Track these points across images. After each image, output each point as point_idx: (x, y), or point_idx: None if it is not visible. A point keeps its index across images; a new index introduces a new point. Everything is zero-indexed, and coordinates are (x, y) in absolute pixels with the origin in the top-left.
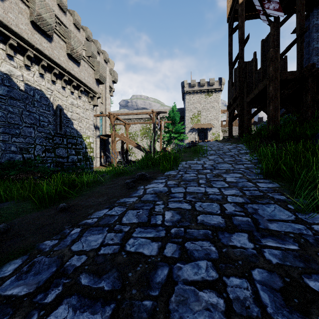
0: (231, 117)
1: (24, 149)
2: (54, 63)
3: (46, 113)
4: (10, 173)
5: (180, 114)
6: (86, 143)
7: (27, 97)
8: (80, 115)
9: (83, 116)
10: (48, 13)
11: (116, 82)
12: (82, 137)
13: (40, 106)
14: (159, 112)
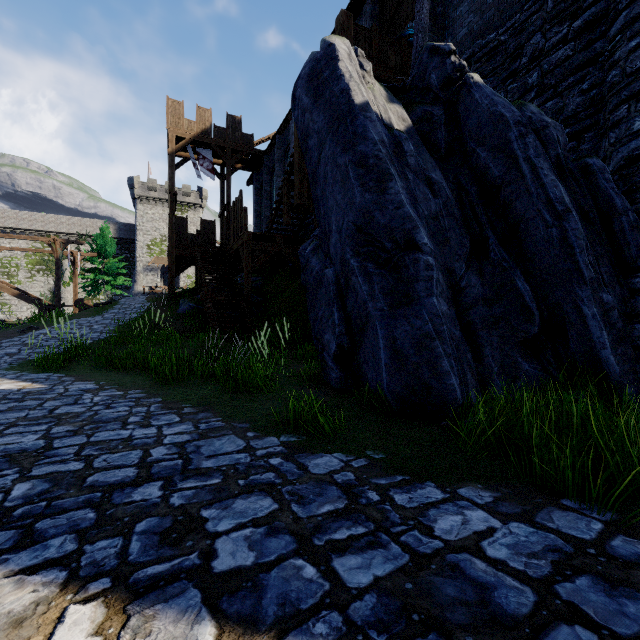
0: None
1: None
2: None
3: None
4: None
5: (127, 235)
6: None
7: None
8: None
9: None
10: None
11: None
12: None
13: None
14: (70, 242)
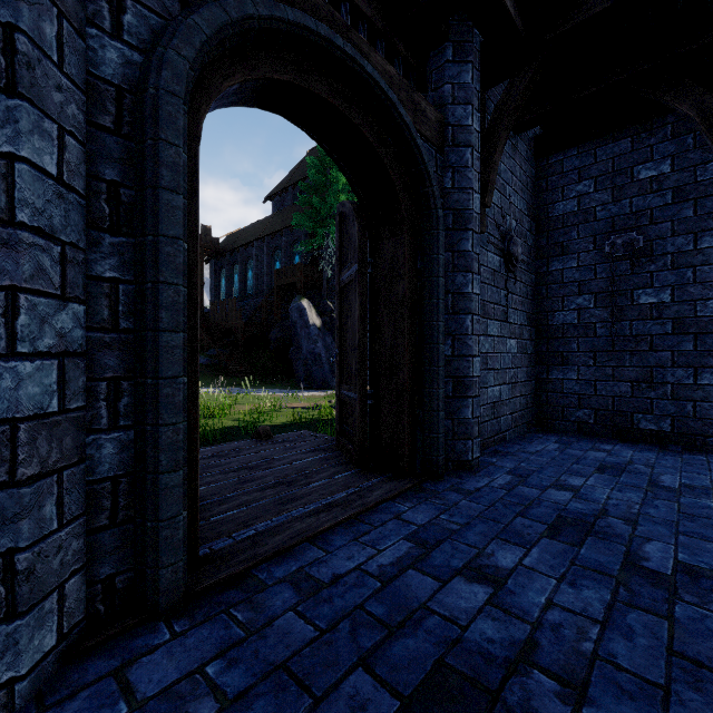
0: None
1: None
2: None
3: None
4: None
5: None
6: None
7: None
8: None
9: None
10: None
11: None
12: None
13: None
14: None
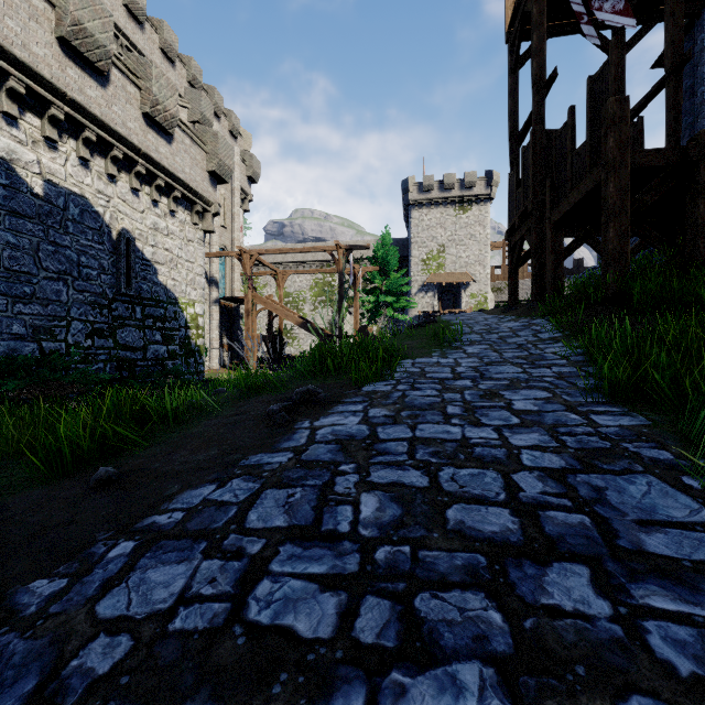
0: (514, 257)
1: (42, 330)
2: (113, 135)
3: (94, 249)
4: (6, 386)
5: (400, 252)
6: (188, 317)
7: (51, 211)
8: (175, 253)
9: (180, 255)
10: (99, 19)
11: (257, 180)
12: (179, 304)
13: (80, 233)
14: (353, 248)
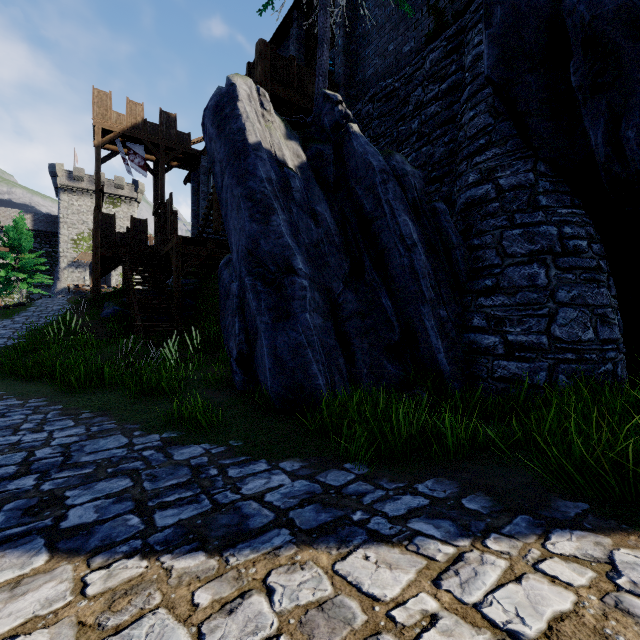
0: None
1: None
2: None
3: None
4: None
5: (48, 227)
6: None
7: None
8: None
9: None
10: None
11: None
12: None
13: None
14: None
